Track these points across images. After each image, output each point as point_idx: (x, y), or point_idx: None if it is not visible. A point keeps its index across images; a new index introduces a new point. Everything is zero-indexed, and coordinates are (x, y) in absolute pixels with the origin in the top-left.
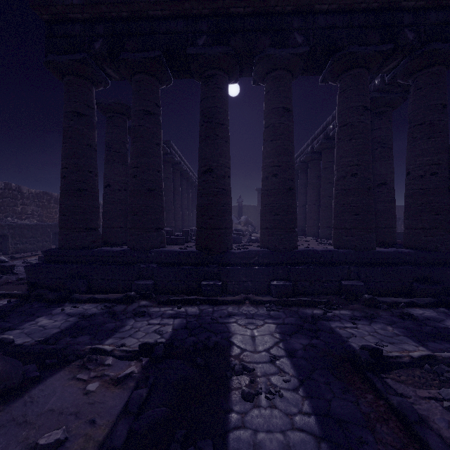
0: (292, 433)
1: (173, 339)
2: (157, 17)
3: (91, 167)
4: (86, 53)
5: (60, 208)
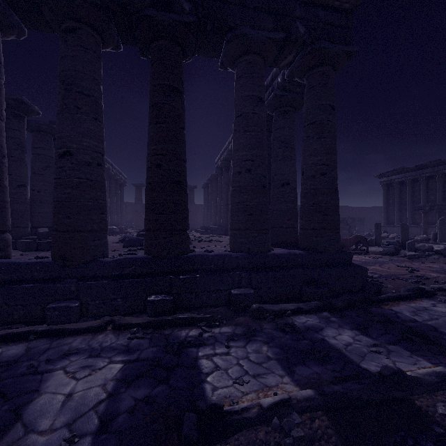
0: None
1: None
2: None
3: None
4: None
5: None
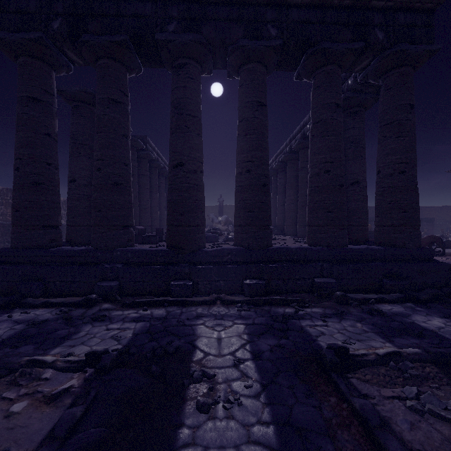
0: (247, 447)
1: (130, 346)
2: None
3: (50, 159)
4: (42, 32)
5: (13, 203)
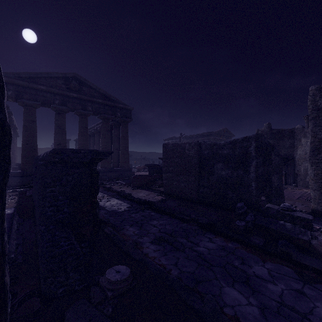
0: None
1: None
2: (39, 89)
3: None
4: None
5: None
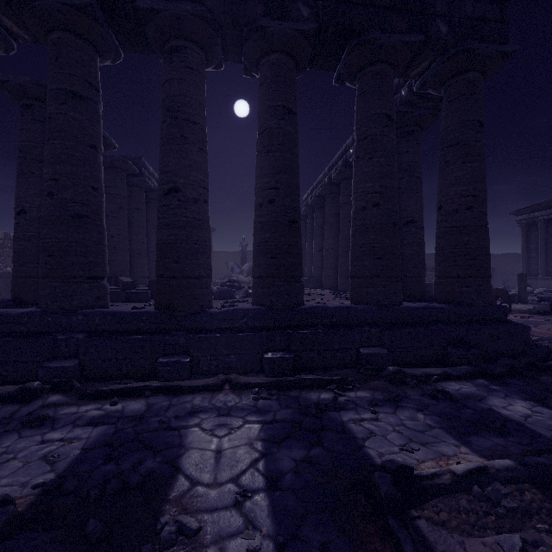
0: None
1: (68, 475)
2: None
3: None
4: None
5: None
